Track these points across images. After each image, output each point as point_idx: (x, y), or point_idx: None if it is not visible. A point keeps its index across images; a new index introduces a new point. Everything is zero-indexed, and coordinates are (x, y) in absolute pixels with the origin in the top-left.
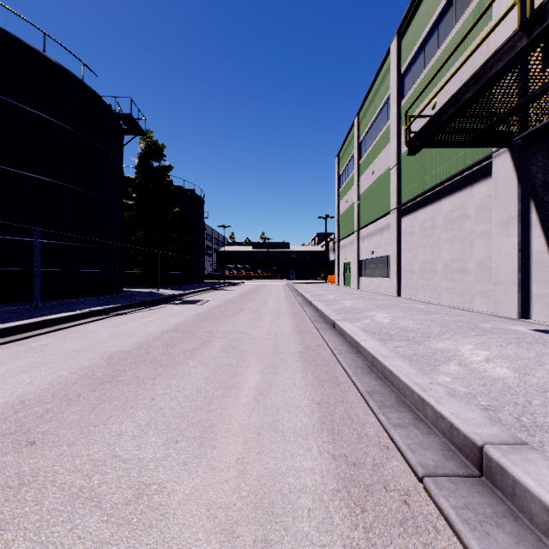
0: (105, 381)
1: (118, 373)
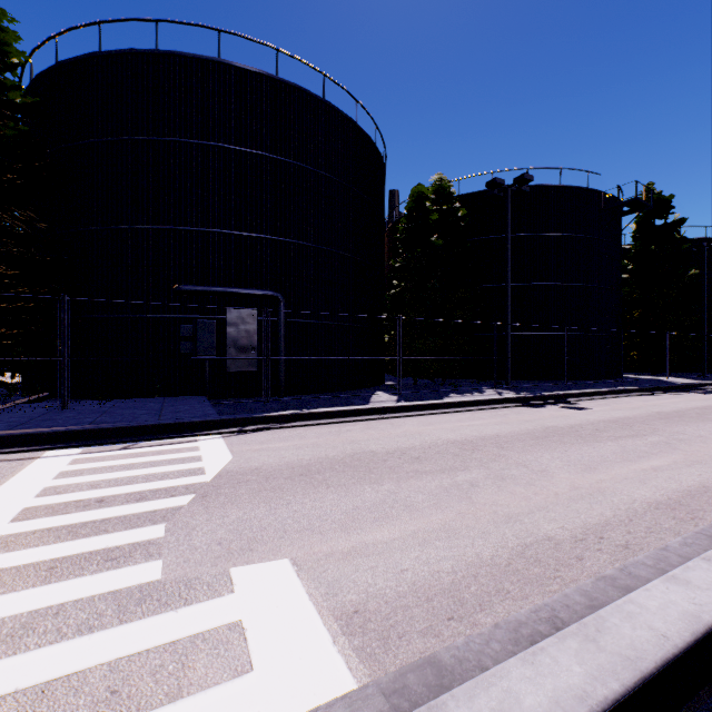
0: (663, 418)
1: (669, 418)
